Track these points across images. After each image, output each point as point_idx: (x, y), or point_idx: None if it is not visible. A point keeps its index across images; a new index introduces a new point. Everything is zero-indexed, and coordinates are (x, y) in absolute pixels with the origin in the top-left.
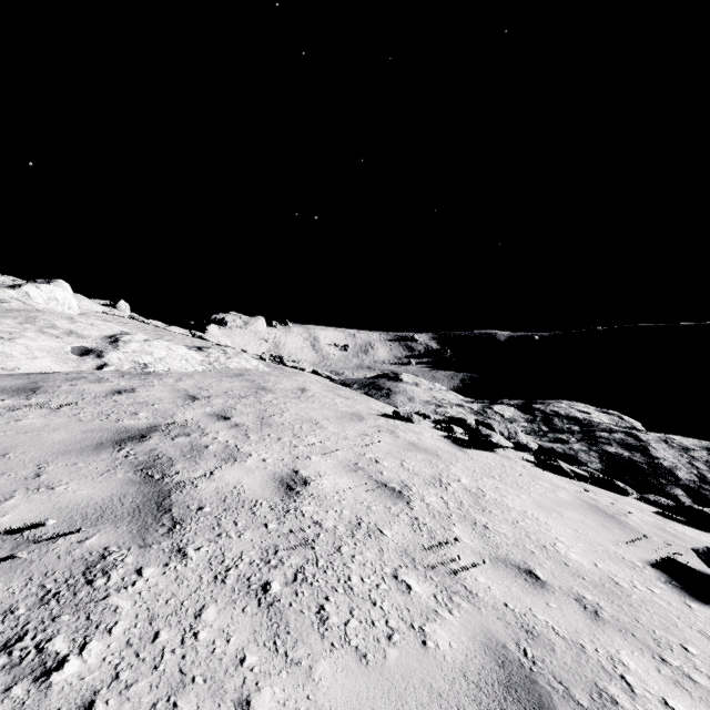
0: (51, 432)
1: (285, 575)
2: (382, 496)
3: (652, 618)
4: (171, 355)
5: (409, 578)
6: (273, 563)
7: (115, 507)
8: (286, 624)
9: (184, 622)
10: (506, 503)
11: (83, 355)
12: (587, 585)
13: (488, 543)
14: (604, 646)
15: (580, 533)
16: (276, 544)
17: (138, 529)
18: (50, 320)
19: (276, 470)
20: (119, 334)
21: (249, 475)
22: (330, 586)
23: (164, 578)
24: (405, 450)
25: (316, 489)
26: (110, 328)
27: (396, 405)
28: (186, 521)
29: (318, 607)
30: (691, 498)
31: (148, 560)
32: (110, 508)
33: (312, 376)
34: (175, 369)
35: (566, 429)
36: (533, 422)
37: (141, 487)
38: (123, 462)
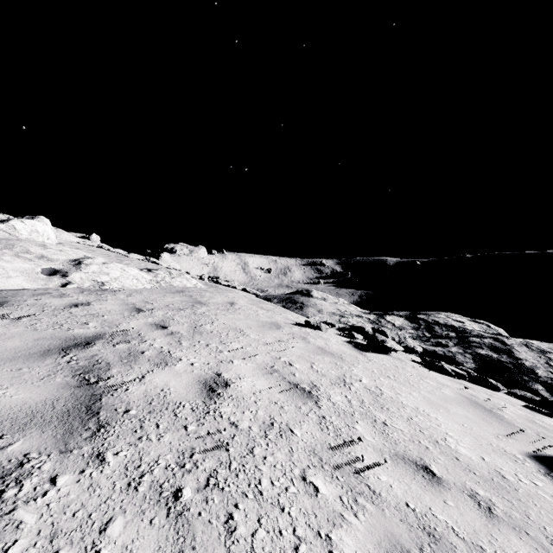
0: (6, 340)
1: (198, 480)
2: (293, 396)
3: (541, 513)
4: (124, 275)
5: (317, 479)
6: (188, 466)
7: (46, 411)
8: (193, 537)
9: (87, 539)
10: (401, 400)
11: (51, 275)
12: (478, 480)
13: (388, 439)
14: (502, 547)
15: (466, 427)
16: (193, 446)
17: (62, 434)
18: (25, 246)
19: (202, 374)
20: (82, 258)
21: (176, 378)
22: (240, 491)
23: (77, 487)
24: (314, 354)
25: (235, 391)
26: (75, 254)
27: (308, 316)
28: (111, 425)
29: (227, 516)
30: (549, 392)
31: (65, 467)
32: (41, 412)
33: (240, 292)
34: (128, 287)
35: (445, 335)
36: (418, 329)
37: (75, 391)
38: (65, 367)
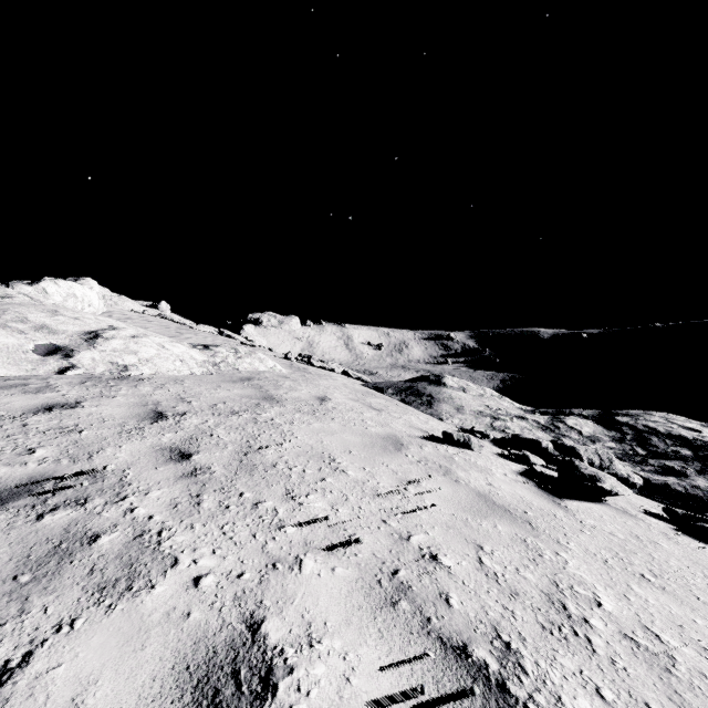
0: None
1: None
2: None
3: None
4: (162, 355)
5: None
6: None
7: None
8: None
9: None
10: None
11: (48, 355)
12: None
13: None
14: None
15: None
16: None
17: None
18: (23, 312)
19: (208, 626)
20: (104, 329)
21: (125, 658)
22: None
23: None
24: (475, 516)
25: None
26: (97, 323)
27: (441, 417)
28: None
29: None
30: None
31: None
32: None
33: (339, 379)
34: (165, 373)
35: (672, 454)
36: (622, 441)
37: None
38: None
